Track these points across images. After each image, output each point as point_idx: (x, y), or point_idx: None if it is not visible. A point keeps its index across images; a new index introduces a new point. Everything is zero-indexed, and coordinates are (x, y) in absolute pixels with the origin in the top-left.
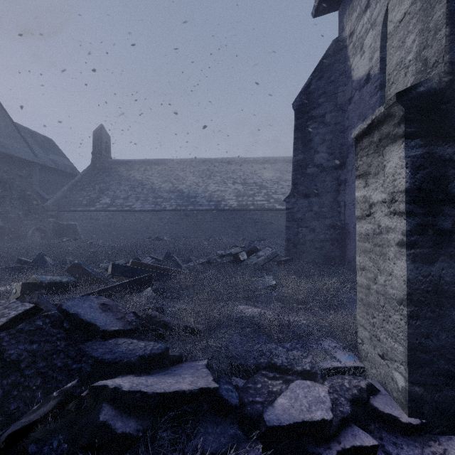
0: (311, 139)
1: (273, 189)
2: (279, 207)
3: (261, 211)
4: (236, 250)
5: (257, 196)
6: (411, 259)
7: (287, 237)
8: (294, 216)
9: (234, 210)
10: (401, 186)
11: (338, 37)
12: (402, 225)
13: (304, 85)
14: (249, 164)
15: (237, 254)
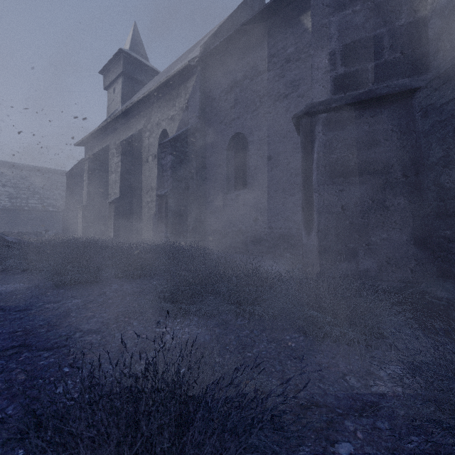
0: (74, 190)
1: (46, 195)
2: (52, 210)
3: (36, 211)
4: (38, 231)
5: (31, 200)
6: (83, 224)
7: (63, 226)
8: (66, 217)
9: (8, 210)
10: (82, 216)
11: (84, 158)
12: (82, 220)
13: (71, 169)
14: (19, 170)
15: (40, 232)
